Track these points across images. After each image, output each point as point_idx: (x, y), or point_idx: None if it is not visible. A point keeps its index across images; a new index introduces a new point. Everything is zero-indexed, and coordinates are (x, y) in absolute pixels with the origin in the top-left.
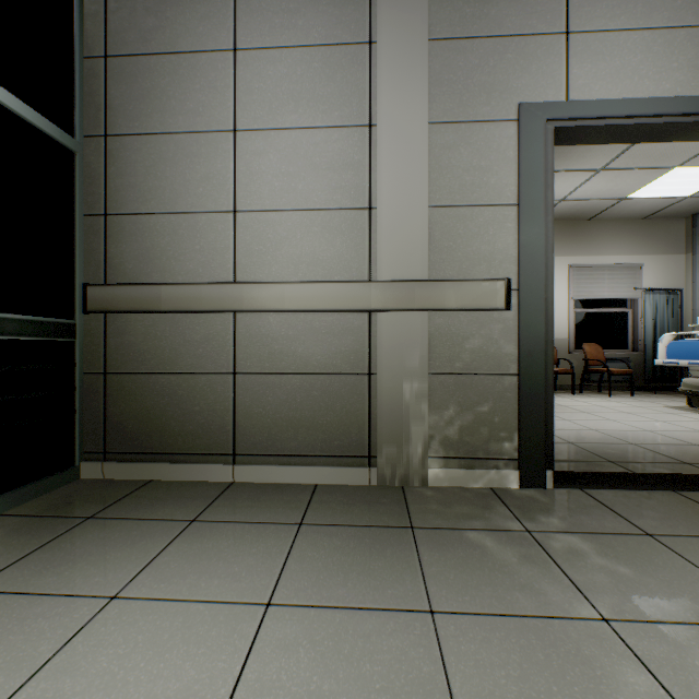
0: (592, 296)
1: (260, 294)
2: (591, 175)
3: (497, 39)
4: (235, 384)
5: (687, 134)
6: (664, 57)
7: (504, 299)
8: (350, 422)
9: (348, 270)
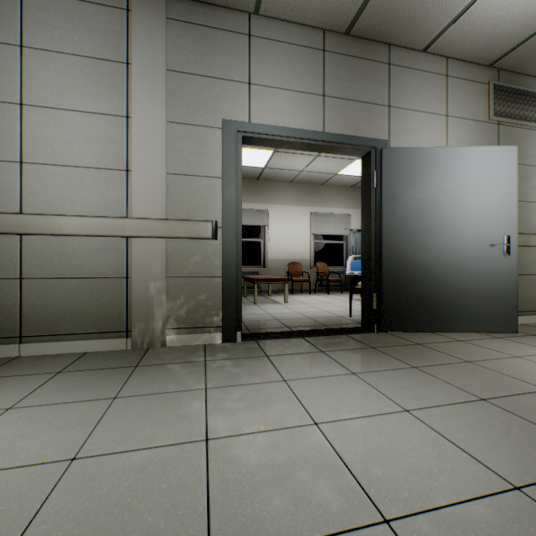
0: (324, 233)
1: (42, 222)
2: (313, 158)
3: (210, 79)
4: (22, 286)
5: (314, 149)
6: (299, 107)
7: (212, 233)
8: (113, 309)
9: (112, 209)
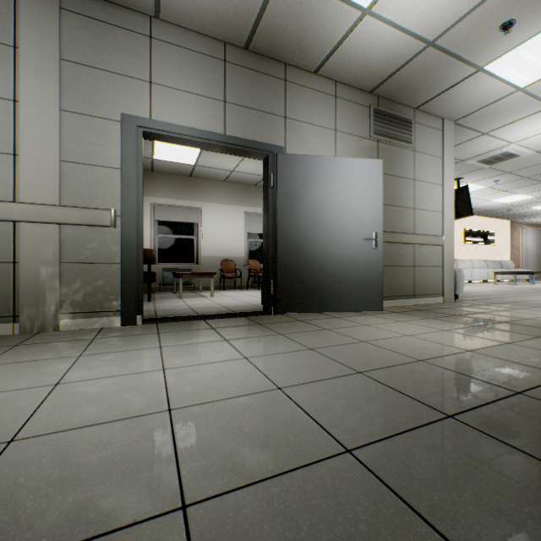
0: (257, 232)
1: None
2: (242, 159)
3: (109, 73)
4: None
5: (218, 149)
6: (201, 109)
7: (110, 221)
8: None
9: None
